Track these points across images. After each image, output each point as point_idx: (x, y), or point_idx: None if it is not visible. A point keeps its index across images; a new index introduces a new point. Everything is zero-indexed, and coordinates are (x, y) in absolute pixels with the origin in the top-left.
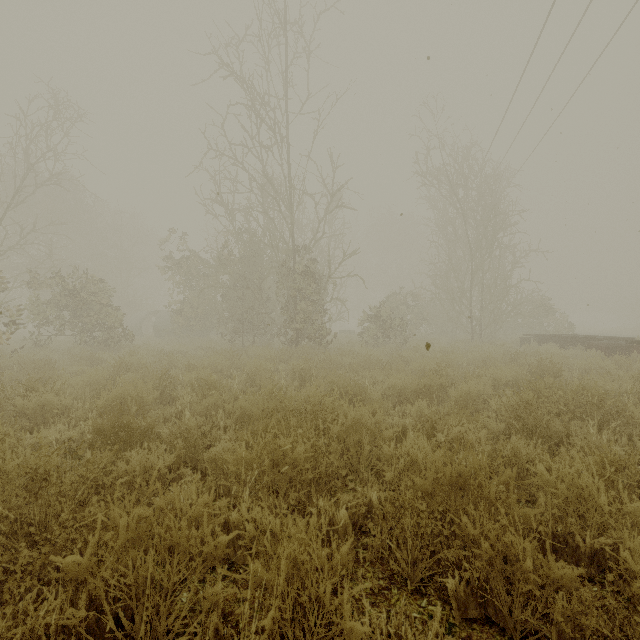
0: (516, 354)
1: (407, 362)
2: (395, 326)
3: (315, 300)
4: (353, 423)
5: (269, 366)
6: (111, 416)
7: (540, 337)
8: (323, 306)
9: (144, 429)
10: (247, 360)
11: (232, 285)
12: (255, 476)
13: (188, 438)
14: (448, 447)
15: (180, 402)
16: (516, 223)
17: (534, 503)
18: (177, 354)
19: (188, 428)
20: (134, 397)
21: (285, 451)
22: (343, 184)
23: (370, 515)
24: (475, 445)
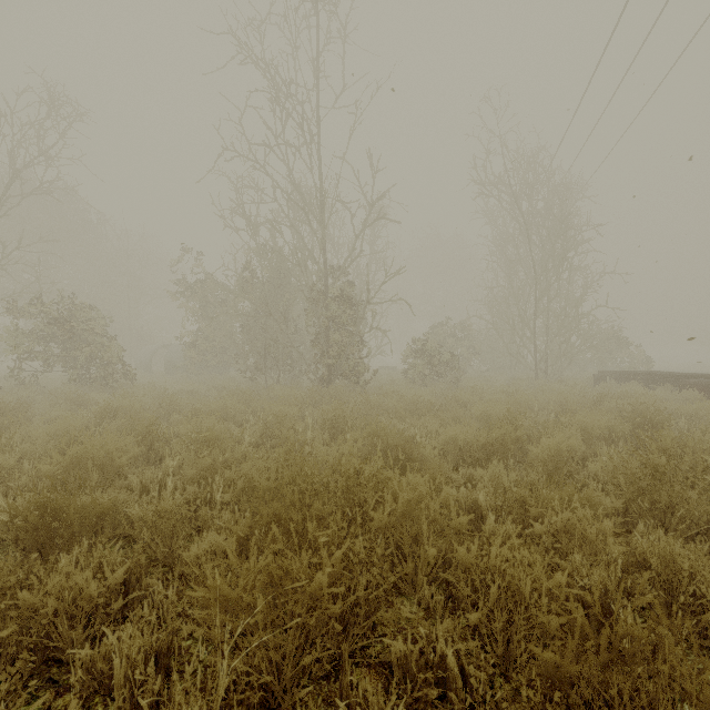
0: (599, 396)
1: (463, 405)
2: (445, 361)
3: (351, 330)
4: (407, 507)
5: (293, 411)
6: (40, 497)
7: (618, 375)
8: (360, 338)
9: (93, 514)
10: (267, 403)
11: (253, 313)
12: (243, 623)
13: (162, 525)
14: (550, 542)
15: (160, 467)
16: (590, 239)
17: (702, 645)
18: (185, 395)
19: (162, 511)
20: (100, 459)
21: (297, 574)
22: (384, 192)
23: (442, 680)
24: (596, 544)
